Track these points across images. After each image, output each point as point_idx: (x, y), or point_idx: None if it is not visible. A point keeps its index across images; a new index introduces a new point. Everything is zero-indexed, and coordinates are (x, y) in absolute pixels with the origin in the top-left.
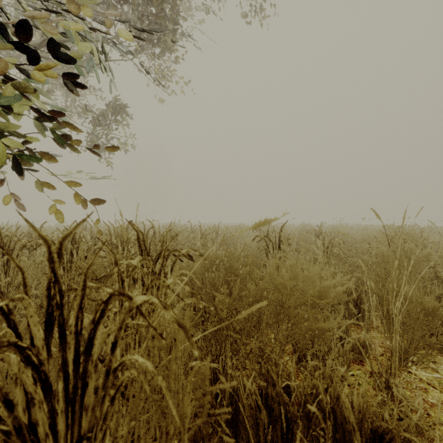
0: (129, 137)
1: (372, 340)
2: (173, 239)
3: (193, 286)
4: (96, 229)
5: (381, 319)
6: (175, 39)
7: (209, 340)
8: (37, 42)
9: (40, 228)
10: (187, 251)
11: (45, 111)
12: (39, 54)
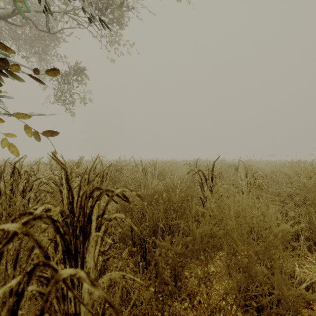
0: (88, 93)
1: (309, 273)
2: (93, 180)
3: (132, 220)
4: None
5: (308, 247)
6: (121, 12)
7: (147, 313)
8: (8, 11)
9: (3, 163)
10: (121, 191)
11: None
12: (11, 22)
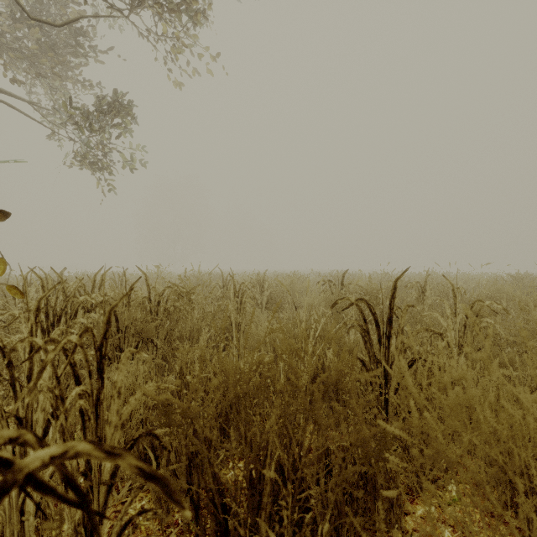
0: (138, 149)
1: None
2: None
3: (192, 447)
4: (84, 280)
5: None
6: None
7: None
8: None
9: None
10: (55, 458)
11: (1, 100)
12: None
